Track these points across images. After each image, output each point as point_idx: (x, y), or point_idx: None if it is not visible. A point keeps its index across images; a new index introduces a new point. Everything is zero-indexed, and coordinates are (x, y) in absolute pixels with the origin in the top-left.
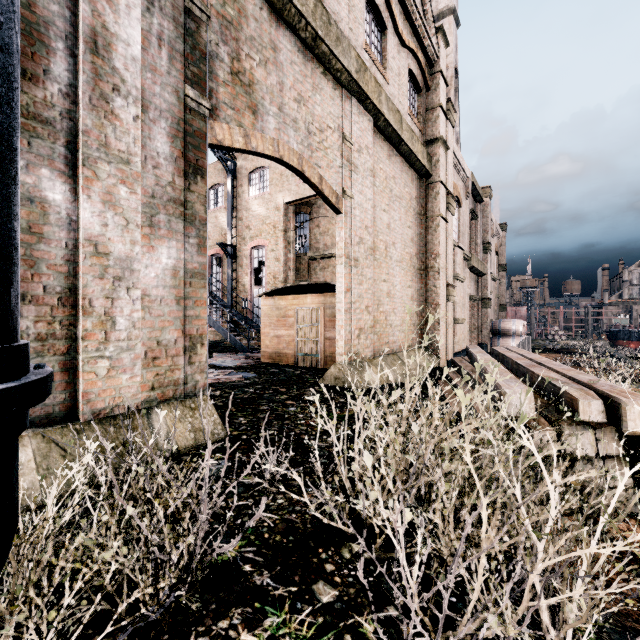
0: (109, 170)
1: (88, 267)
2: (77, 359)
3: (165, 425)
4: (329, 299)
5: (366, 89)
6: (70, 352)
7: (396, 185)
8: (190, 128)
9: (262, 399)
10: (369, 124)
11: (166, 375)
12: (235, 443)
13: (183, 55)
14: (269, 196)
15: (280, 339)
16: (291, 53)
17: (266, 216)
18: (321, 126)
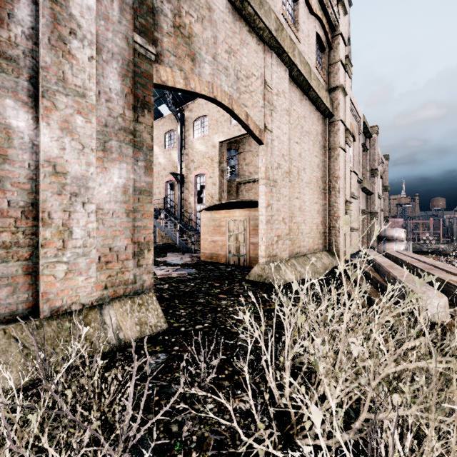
0: (66, 102)
1: (47, 184)
2: (39, 264)
3: (115, 319)
4: (253, 213)
5: (283, 44)
6: (32, 258)
7: (306, 123)
8: (138, 69)
9: (200, 292)
10: (285, 73)
11: (117, 276)
12: (174, 335)
13: (132, 8)
14: (208, 137)
15: (215, 243)
16: (223, 13)
17: (206, 152)
18: (247, 73)
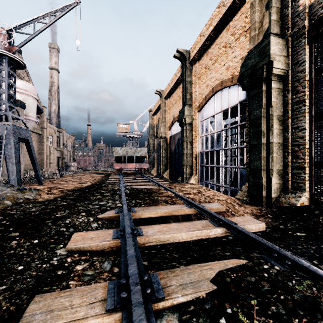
0: None
1: None
2: None
3: None
4: None
5: None
6: None
7: (33, 139)
8: None
9: None
10: None
11: None
12: None
13: None
14: None
15: None
16: None
17: None
18: None
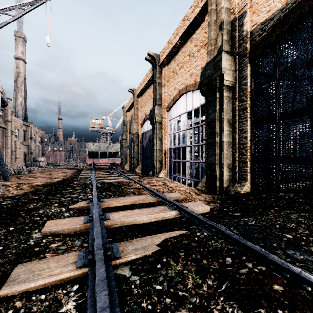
0: None
1: None
2: None
3: None
4: None
5: None
6: None
7: None
8: None
9: None
10: None
11: None
12: None
13: None
14: None
15: None
16: None
17: None
18: None
